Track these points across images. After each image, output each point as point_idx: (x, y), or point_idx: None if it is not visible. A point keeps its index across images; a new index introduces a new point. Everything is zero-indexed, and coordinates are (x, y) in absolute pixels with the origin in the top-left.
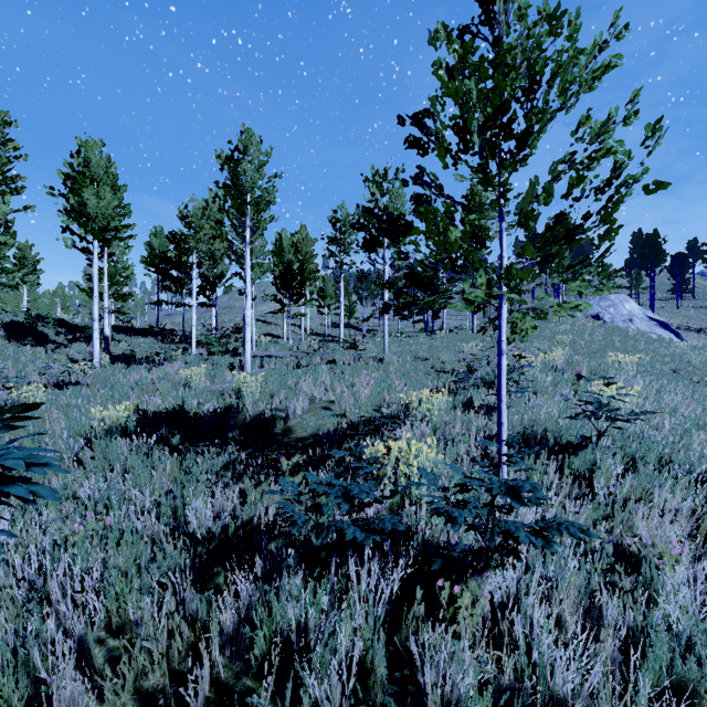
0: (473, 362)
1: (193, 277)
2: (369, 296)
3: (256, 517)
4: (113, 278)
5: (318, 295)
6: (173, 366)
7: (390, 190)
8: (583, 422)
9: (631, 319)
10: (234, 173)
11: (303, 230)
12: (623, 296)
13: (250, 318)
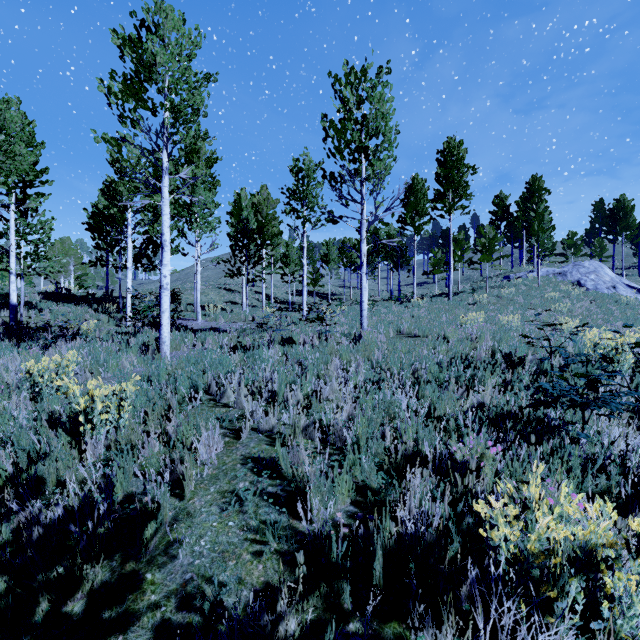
0: (501, 345)
1: (128, 234)
2: (334, 263)
3: None
4: (22, 233)
5: (281, 261)
6: (74, 344)
7: (370, 95)
8: None
9: (614, 286)
10: (137, 58)
11: (264, 190)
12: (597, 263)
13: (168, 278)
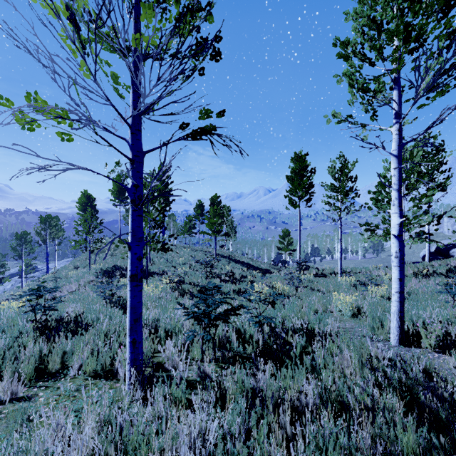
0: None
1: None
2: None
3: (194, 282)
4: None
5: None
6: None
7: None
8: (77, 303)
9: None
10: None
11: None
12: None
13: (394, 248)
